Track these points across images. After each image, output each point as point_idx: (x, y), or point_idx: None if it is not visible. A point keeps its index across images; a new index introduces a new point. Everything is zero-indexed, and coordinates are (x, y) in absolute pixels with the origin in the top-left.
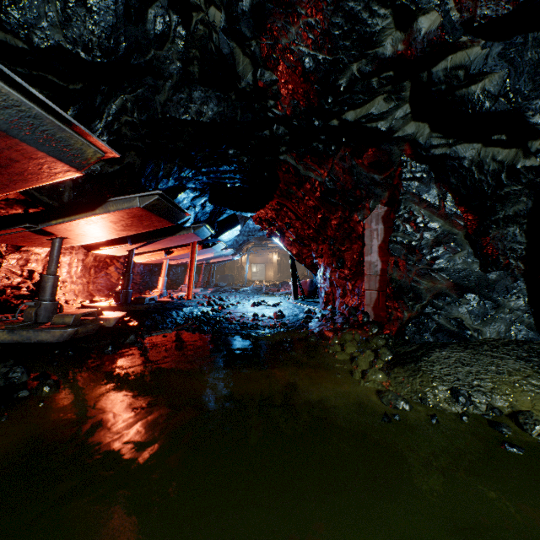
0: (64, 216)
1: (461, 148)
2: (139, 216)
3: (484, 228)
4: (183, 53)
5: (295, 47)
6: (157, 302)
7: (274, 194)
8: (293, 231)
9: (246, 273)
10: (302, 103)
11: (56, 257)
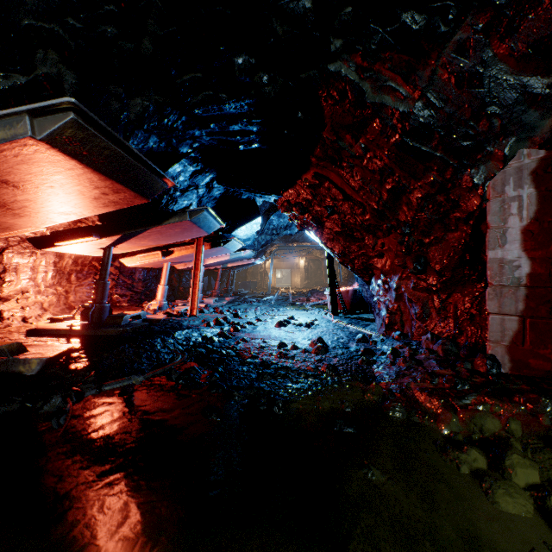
0: None
1: None
2: (59, 171)
3: None
4: None
5: None
6: (144, 321)
7: (312, 157)
8: (337, 219)
9: (270, 280)
10: None
11: None
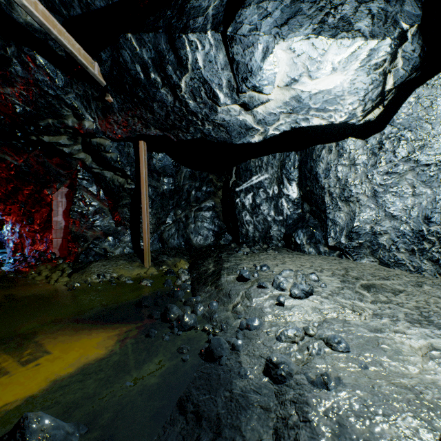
0: None
1: (106, 172)
2: None
3: (116, 208)
4: None
5: (10, 97)
6: None
7: None
8: None
9: None
10: (8, 120)
11: None
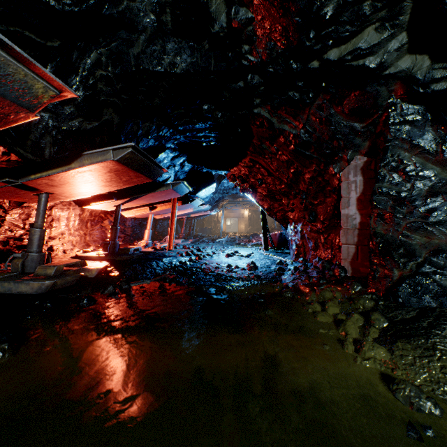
0: (42, 170)
1: None
2: (116, 171)
3: None
4: (156, 4)
5: None
6: (141, 252)
7: (247, 151)
8: (264, 187)
9: (222, 226)
10: (279, 44)
11: (42, 211)
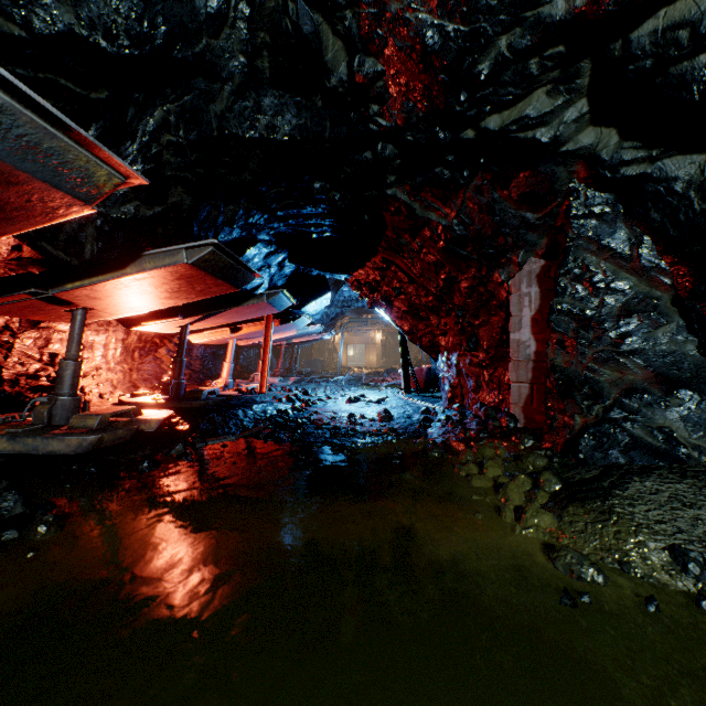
0: (83, 277)
1: (671, 162)
2: (188, 277)
3: None
4: (248, 42)
5: (412, 14)
6: (219, 396)
7: (378, 247)
8: (404, 299)
9: (340, 358)
10: (420, 106)
11: (77, 336)
